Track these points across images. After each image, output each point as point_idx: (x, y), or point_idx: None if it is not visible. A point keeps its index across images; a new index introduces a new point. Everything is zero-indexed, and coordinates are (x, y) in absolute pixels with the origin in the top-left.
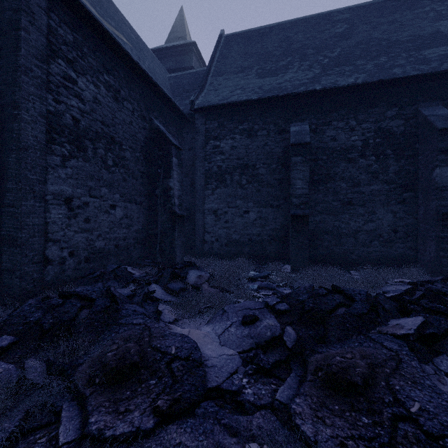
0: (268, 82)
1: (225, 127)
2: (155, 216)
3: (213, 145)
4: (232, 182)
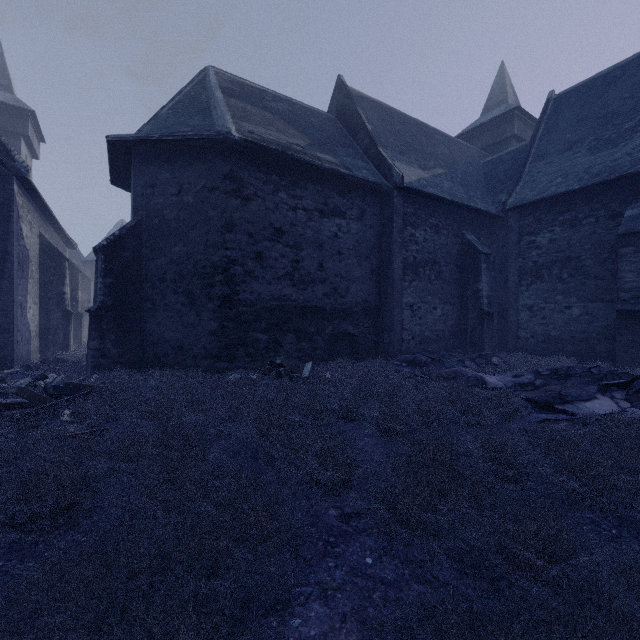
0: (600, 161)
1: (541, 220)
2: (466, 314)
3: (527, 241)
4: (550, 277)
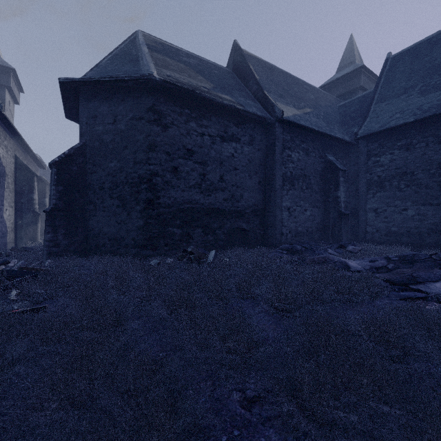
0: (429, 100)
1: (384, 145)
2: (328, 214)
3: (373, 161)
4: (391, 187)
